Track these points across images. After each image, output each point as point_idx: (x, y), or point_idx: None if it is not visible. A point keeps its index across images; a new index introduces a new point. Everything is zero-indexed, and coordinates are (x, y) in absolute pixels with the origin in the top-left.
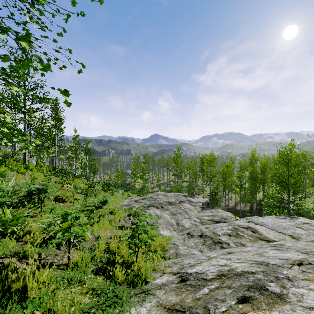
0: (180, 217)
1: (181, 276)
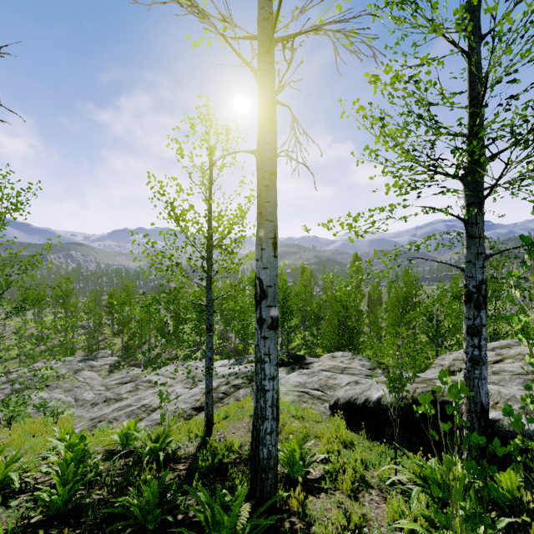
0: (79, 391)
1: (92, 419)
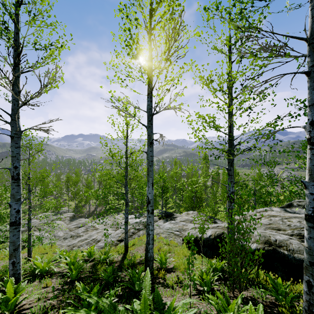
0: (55, 232)
1: (68, 246)
